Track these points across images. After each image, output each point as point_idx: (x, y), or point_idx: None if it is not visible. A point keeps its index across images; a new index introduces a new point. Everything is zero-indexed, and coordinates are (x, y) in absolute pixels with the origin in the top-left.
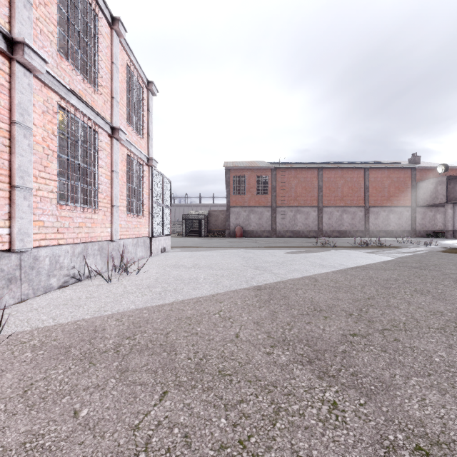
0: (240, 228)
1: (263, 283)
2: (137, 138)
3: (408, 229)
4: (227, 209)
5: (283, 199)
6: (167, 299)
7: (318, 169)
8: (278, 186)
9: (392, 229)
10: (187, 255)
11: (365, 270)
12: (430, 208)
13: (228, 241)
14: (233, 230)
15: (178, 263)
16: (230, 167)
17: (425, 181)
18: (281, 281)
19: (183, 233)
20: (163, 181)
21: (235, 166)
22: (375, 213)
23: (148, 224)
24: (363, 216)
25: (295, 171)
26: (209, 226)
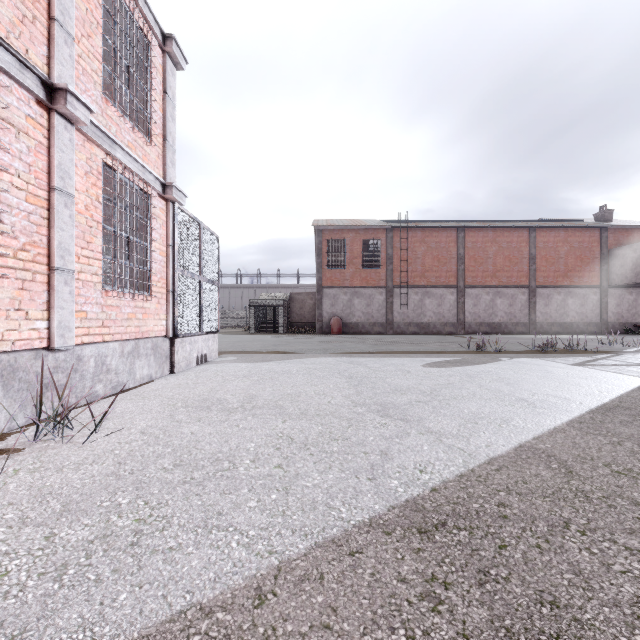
0: (339, 320)
1: (424, 482)
2: (135, 139)
3: (595, 321)
4: (318, 291)
5: (404, 275)
6: (48, 637)
7: (458, 229)
8: (397, 256)
9: (571, 321)
10: (242, 370)
11: (639, 418)
12: (630, 289)
13: (320, 341)
14: (328, 323)
15: (212, 395)
16: (322, 226)
17: (623, 248)
18: (472, 474)
19: (251, 327)
20: (200, 235)
21: (330, 225)
22: (545, 297)
23: (167, 312)
24: (527, 300)
25: (423, 231)
26: (291, 317)
